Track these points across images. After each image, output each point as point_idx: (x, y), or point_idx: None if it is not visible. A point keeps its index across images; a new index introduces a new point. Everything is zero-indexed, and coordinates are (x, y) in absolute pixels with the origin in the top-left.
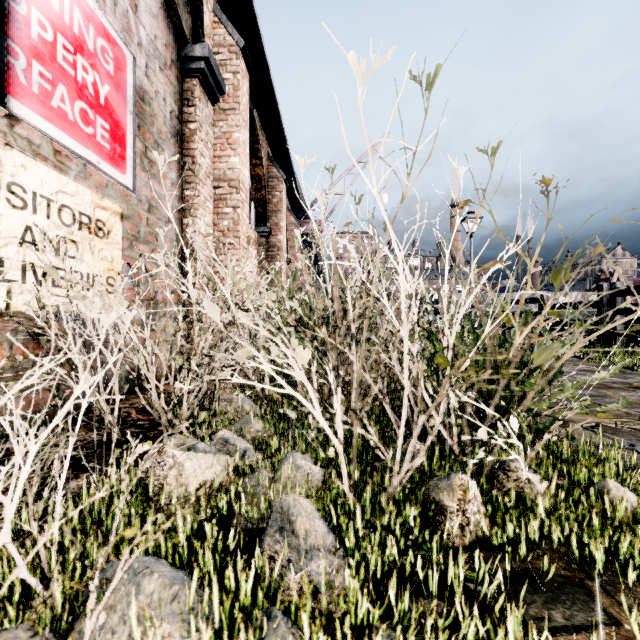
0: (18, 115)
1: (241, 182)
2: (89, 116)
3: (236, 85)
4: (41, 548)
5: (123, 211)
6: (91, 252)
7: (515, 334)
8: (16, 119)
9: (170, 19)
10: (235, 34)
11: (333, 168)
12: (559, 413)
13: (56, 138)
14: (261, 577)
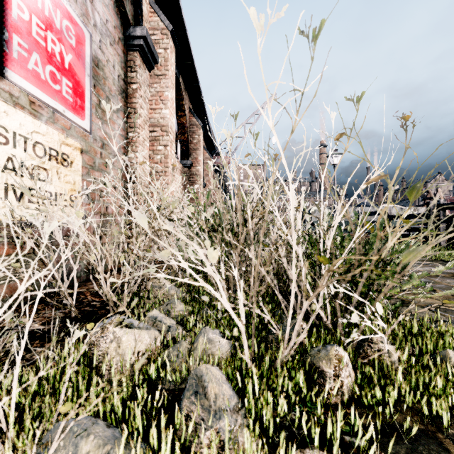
0: (2, 74)
1: (170, 127)
2: (57, 77)
3: (166, 57)
4: (1, 412)
5: (82, 147)
6: (58, 177)
7: (373, 237)
8: (0, 77)
9: (118, 8)
10: (166, 21)
11: (236, 115)
12: (406, 297)
13: (31, 92)
14: (180, 431)
